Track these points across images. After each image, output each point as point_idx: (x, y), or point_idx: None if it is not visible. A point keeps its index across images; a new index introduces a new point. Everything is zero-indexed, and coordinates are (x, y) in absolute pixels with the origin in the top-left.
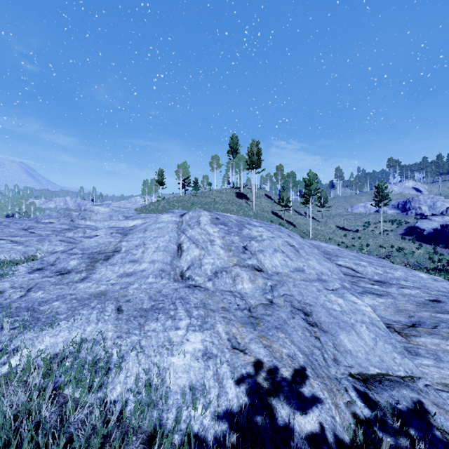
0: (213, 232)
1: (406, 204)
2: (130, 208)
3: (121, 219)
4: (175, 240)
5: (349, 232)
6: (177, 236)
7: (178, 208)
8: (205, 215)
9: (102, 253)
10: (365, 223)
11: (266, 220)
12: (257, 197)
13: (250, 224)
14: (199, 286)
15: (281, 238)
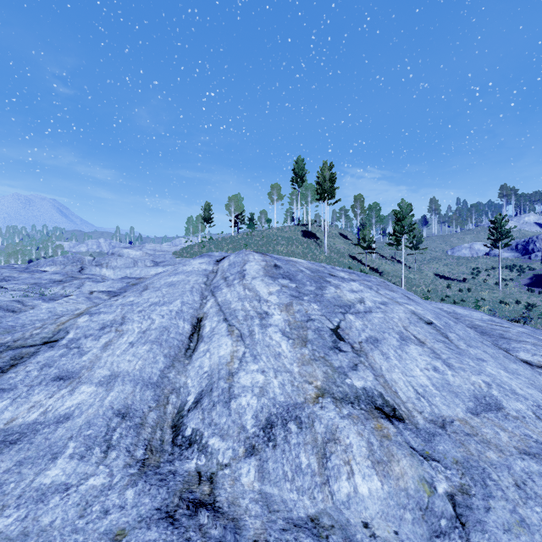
0: (268, 294)
1: (528, 245)
2: (167, 251)
3: (149, 265)
4: (190, 312)
5: (452, 282)
6: (199, 300)
7: (227, 250)
8: (255, 259)
9: (14, 348)
10: (473, 270)
11: (343, 266)
12: (330, 236)
13: (334, 275)
14: (210, 503)
15: (401, 306)
